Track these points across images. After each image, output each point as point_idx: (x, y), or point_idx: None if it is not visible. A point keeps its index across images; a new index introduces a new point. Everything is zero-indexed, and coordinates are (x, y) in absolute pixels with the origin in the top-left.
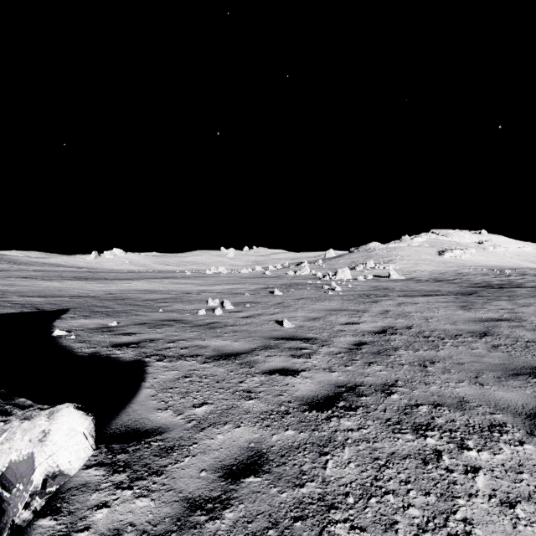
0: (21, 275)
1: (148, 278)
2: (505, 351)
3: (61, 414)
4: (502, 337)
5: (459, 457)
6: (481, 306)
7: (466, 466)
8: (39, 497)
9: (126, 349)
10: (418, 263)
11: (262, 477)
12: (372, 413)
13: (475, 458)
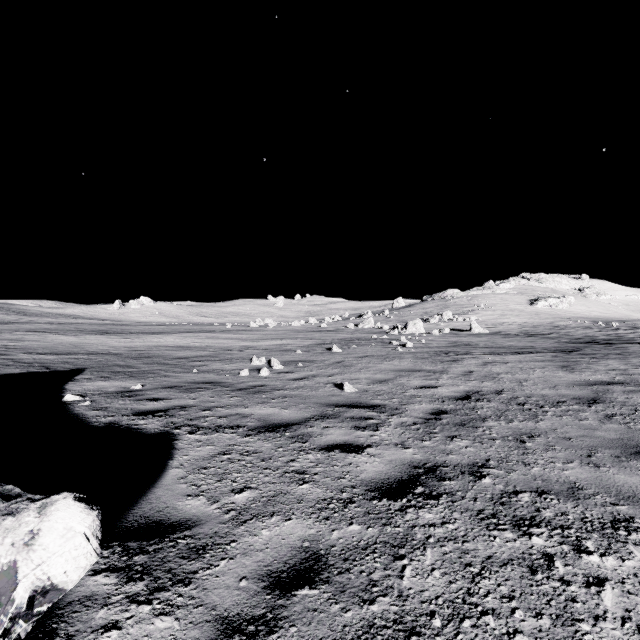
0: (30, 329)
1: (181, 332)
2: (622, 422)
3: (56, 507)
4: (616, 405)
5: (576, 564)
6: (586, 367)
7: (586, 577)
8: (24, 620)
9: (152, 418)
10: (505, 314)
11: (320, 589)
12: (459, 502)
13: (598, 565)
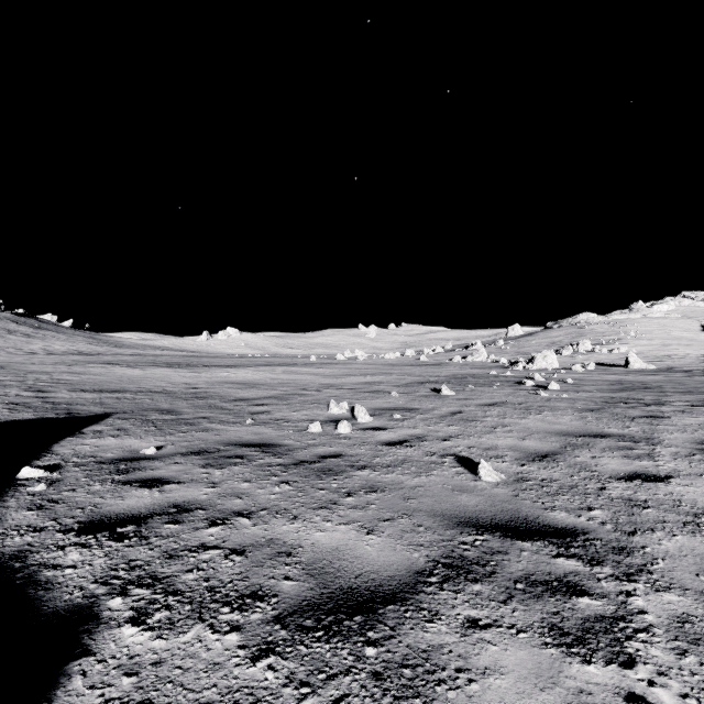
0: (108, 361)
1: (258, 365)
2: None
3: None
4: None
5: None
6: None
7: None
8: None
9: (100, 545)
10: (668, 343)
11: None
12: None
13: None
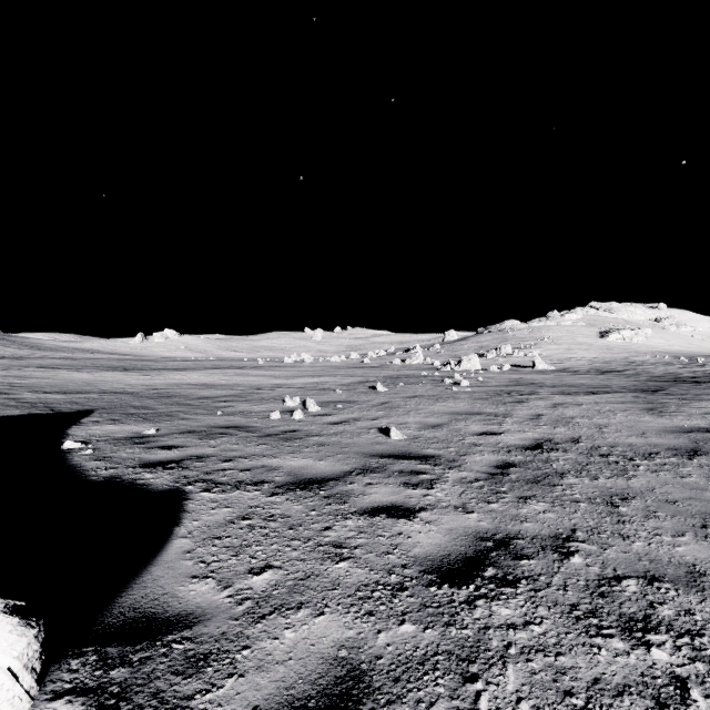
0: (42, 364)
1: (207, 368)
2: None
3: None
4: None
5: None
6: (676, 409)
7: None
8: None
9: (161, 471)
10: (572, 348)
11: None
12: (543, 592)
13: None
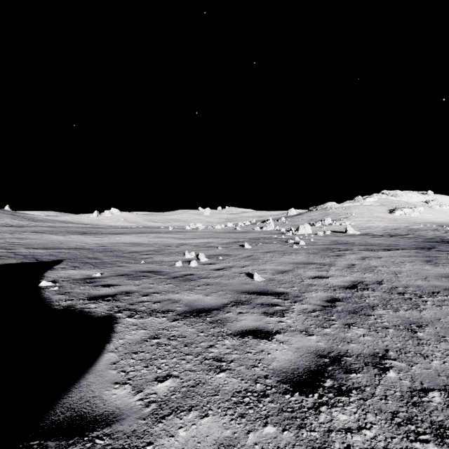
0: (34, 230)
1: (137, 233)
2: None
3: None
4: None
5: None
6: (446, 261)
7: None
8: None
9: (101, 302)
10: (371, 220)
11: None
12: (370, 401)
13: None
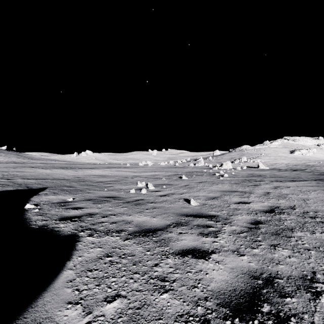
0: (31, 166)
1: (103, 168)
2: None
3: None
4: None
5: None
6: None
7: None
8: None
9: (69, 223)
10: (276, 158)
11: None
12: None
13: None
